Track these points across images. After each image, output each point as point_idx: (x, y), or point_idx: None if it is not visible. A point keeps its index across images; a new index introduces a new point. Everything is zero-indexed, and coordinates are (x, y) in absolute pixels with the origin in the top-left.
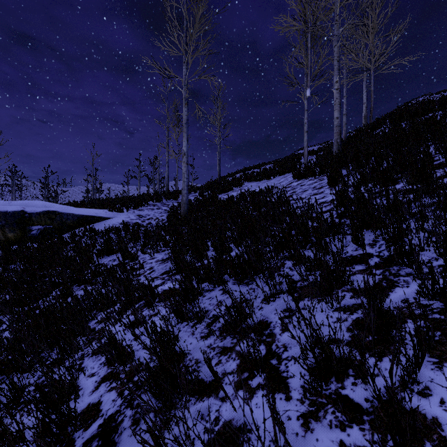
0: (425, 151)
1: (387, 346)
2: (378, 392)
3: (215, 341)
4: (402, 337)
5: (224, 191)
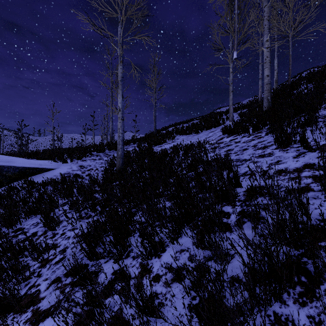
0: None
1: None
2: None
3: None
4: None
5: (159, 143)
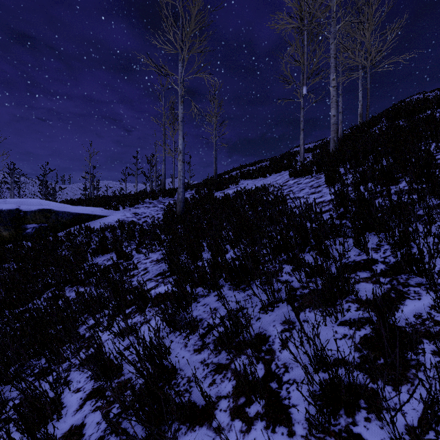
0: (427, 149)
1: (403, 371)
2: (398, 436)
3: (209, 356)
4: (419, 361)
5: (220, 188)
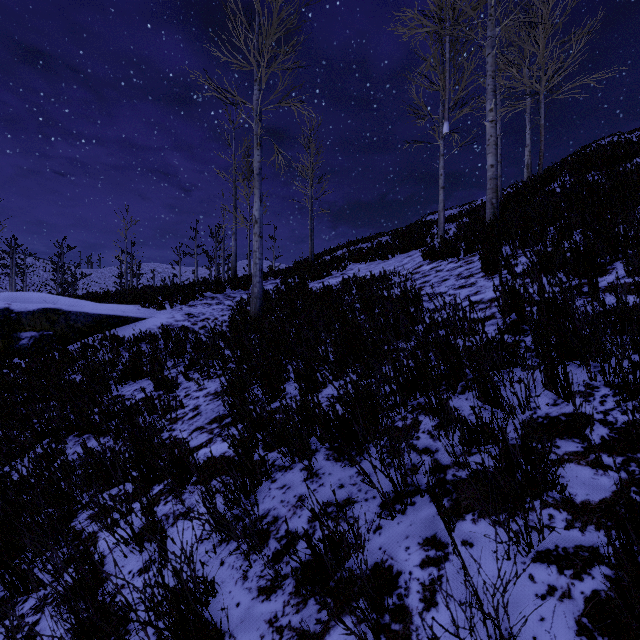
0: None
1: None
2: None
3: (285, 609)
4: None
5: (318, 276)
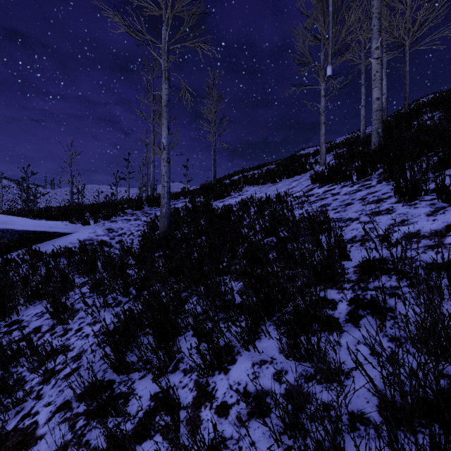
0: None
1: None
2: None
3: None
4: None
5: (220, 196)
